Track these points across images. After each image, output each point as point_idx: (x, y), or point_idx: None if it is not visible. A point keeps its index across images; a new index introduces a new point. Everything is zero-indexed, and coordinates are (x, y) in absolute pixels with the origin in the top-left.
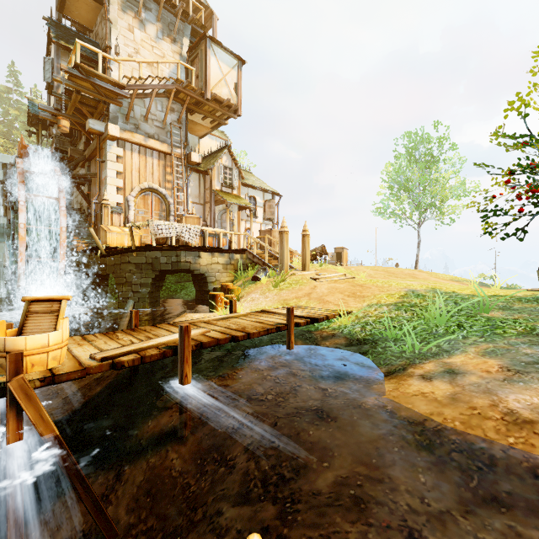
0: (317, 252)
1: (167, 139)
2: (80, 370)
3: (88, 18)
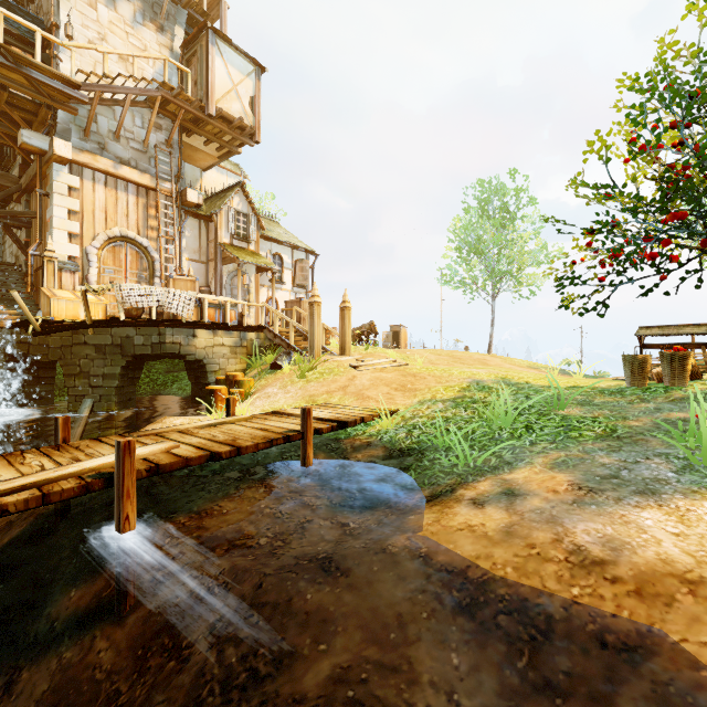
0: (364, 330)
1: (150, 168)
2: None
3: None
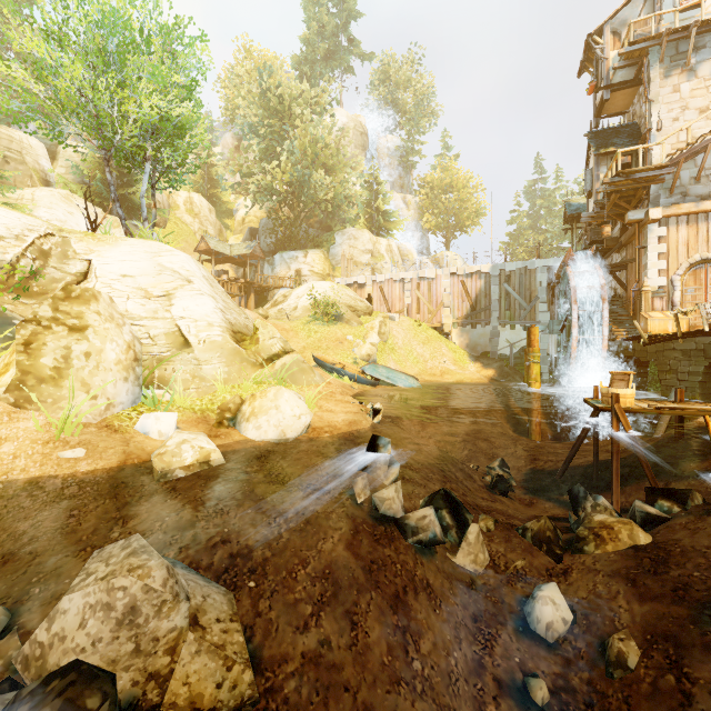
0: None
1: None
2: (644, 410)
3: (623, 104)
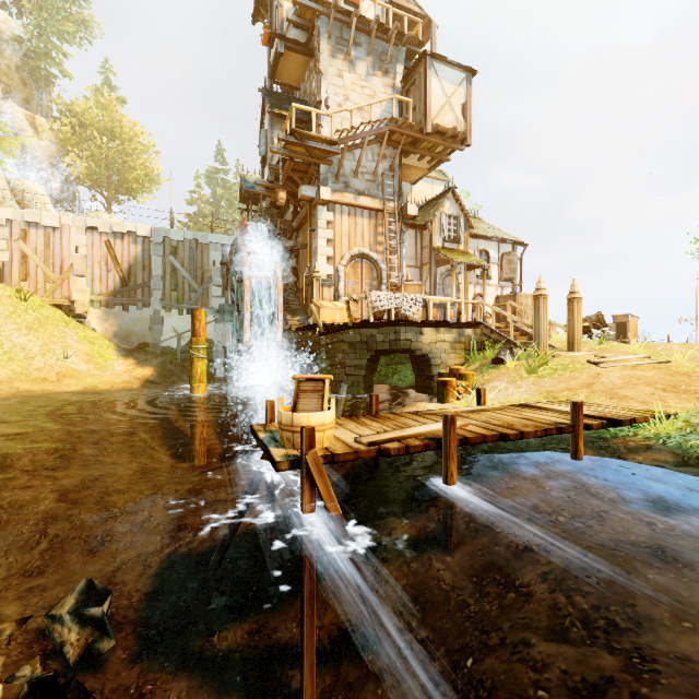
0: (589, 323)
1: (378, 193)
2: (353, 453)
3: (296, 77)
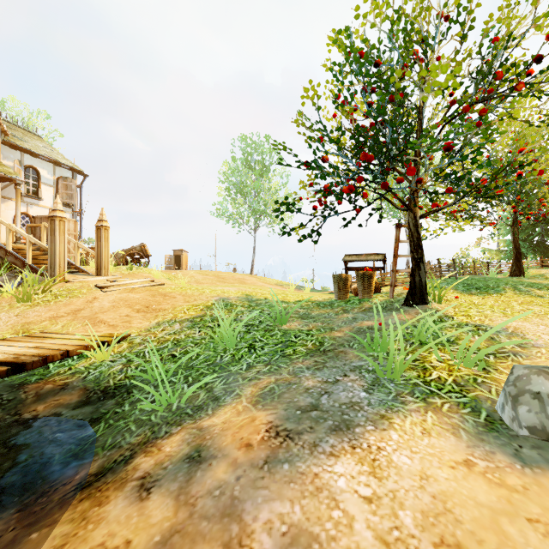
0: (135, 252)
1: None
2: None
3: None
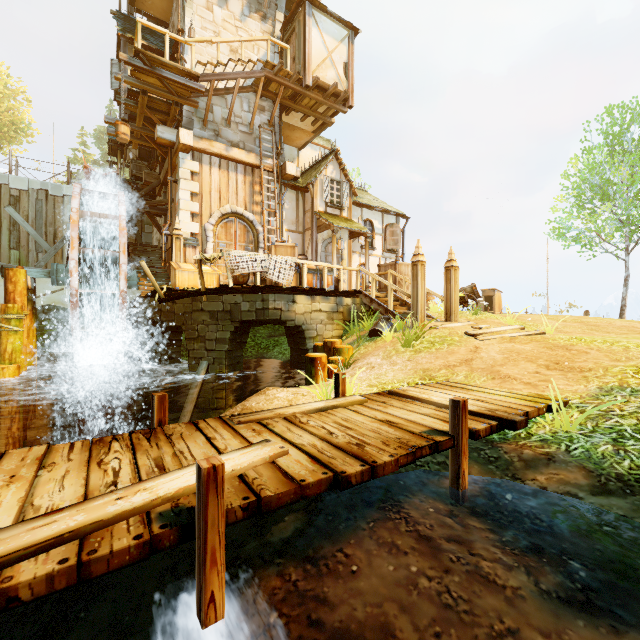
0: (465, 294)
1: (255, 147)
2: None
3: (162, 8)
